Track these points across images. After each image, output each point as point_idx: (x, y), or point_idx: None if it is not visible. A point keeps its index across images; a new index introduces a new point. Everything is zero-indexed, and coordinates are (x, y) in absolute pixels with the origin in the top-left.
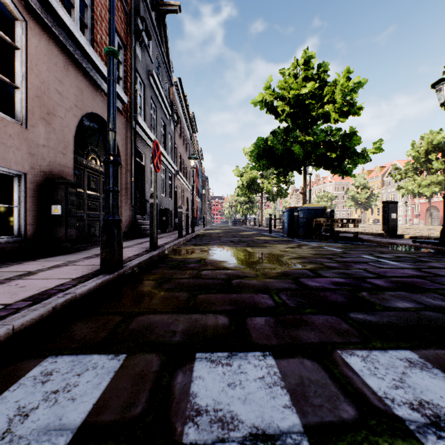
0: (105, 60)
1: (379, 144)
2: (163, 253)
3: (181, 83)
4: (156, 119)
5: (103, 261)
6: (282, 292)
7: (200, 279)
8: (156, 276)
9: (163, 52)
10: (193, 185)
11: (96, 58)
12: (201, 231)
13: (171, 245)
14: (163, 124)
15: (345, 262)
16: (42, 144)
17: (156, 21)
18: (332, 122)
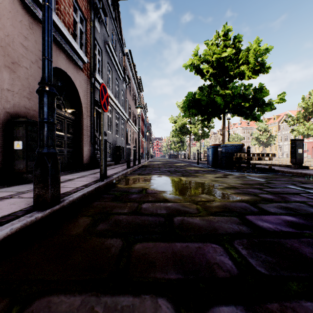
0: (68, 26)
1: (283, 96)
2: (111, 182)
3: (131, 53)
4: (111, 79)
5: (35, 197)
6: (236, 239)
7: (139, 216)
8: (95, 210)
9: (117, 29)
10: (139, 128)
11: (58, 21)
12: (145, 162)
13: (119, 175)
14: (117, 83)
15: (277, 193)
16: (6, 89)
17: (112, 6)
18: (246, 79)
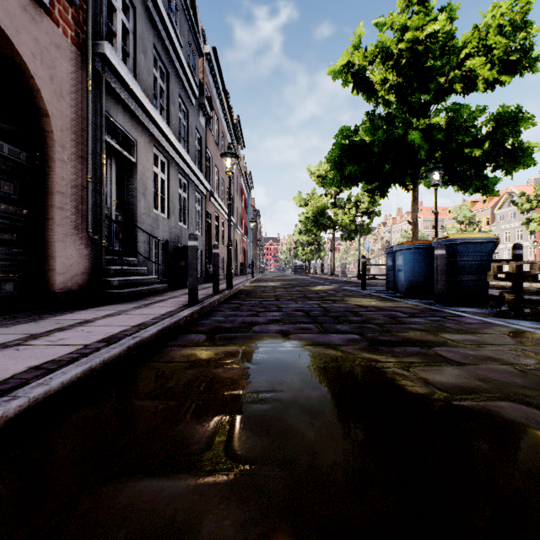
0: None
1: None
2: None
3: (216, 56)
4: (167, 93)
5: None
6: None
7: None
8: None
9: None
10: (230, 203)
11: None
12: (247, 283)
13: (97, 359)
14: (185, 110)
15: None
16: None
17: None
18: (480, 89)
